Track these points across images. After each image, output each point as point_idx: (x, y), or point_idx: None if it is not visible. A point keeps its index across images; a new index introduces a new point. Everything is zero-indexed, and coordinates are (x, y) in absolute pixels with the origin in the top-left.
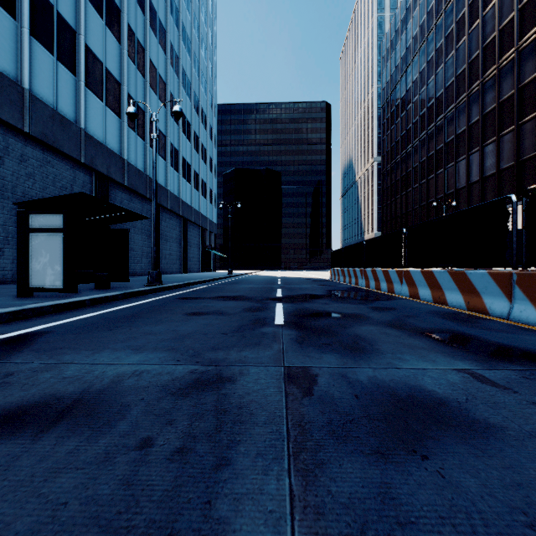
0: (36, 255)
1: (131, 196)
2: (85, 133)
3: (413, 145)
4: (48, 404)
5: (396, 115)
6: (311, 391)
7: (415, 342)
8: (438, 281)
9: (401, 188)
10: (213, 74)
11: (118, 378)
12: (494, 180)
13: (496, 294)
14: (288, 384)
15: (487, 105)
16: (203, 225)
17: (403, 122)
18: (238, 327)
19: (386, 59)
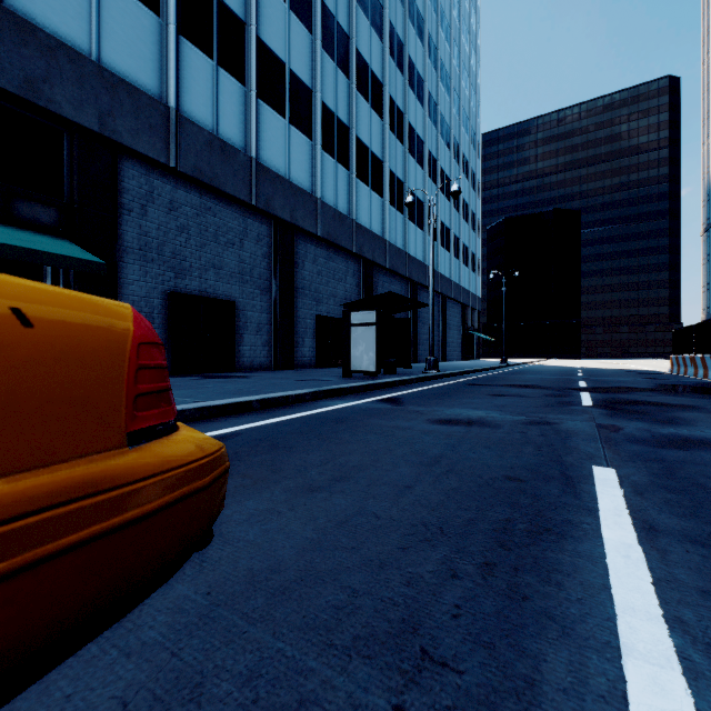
0: (355, 345)
1: (390, 278)
2: (356, 223)
3: None
4: (457, 420)
5: None
6: (617, 431)
7: None
8: None
9: None
10: (477, 104)
11: (480, 417)
12: None
13: None
14: (599, 428)
15: None
16: (465, 301)
17: None
18: (545, 404)
19: None
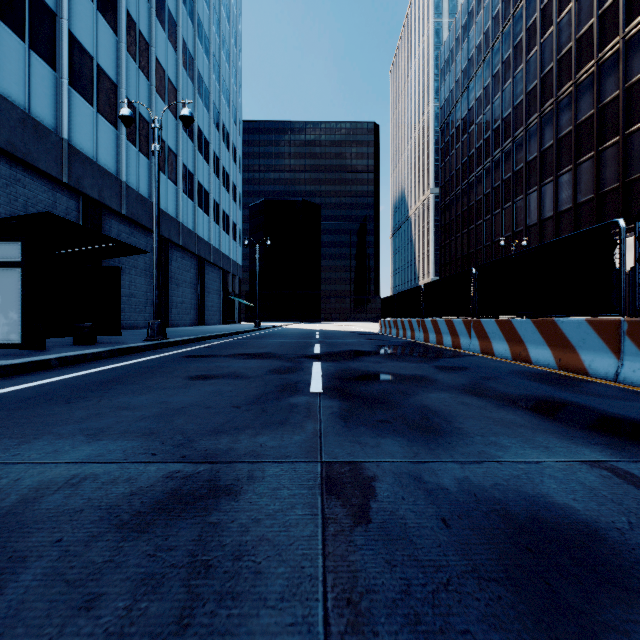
0: None
1: (131, 228)
2: (69, 145)
3: (476, 174)
4: None
5: (456, 138)
6: (366, 513)
7: (509, 416)
8: (518, 333)
9: (462, 225)
10: (238, 83)
11: (36, 492)
12: (570, 216)
13: (597, 348)
14: (327, 499)
15: (563, 128)
16: (225, 267)
17: (464, 147)
18: (257, 395)
19: (445, 73)
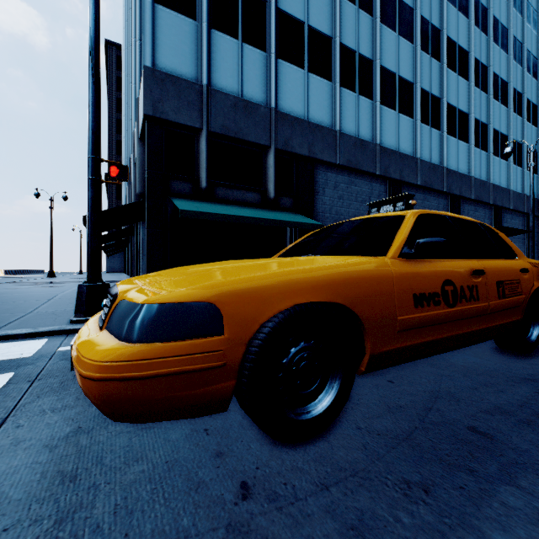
0: None
1: (474, 206)
2: (446, 169)
3: None
4: None
5: None
6: None
7: None
8: None
9: None
10: None
11: None
12: None
13: None
14: None
15: None
16: None
17: None
18: None
19: None
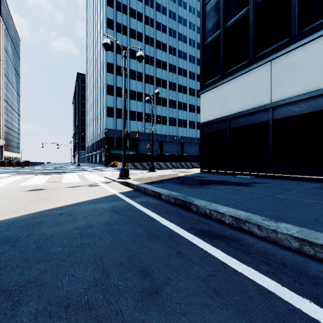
0: None
1: (191, 144)
2: (178, 136)
3: None
4: None
5: None
6: None
7: None
8: None
9: None
10: None
11: None
12: None
13: None
14: None
15: None
16: None
17: None
18: None
19: None
